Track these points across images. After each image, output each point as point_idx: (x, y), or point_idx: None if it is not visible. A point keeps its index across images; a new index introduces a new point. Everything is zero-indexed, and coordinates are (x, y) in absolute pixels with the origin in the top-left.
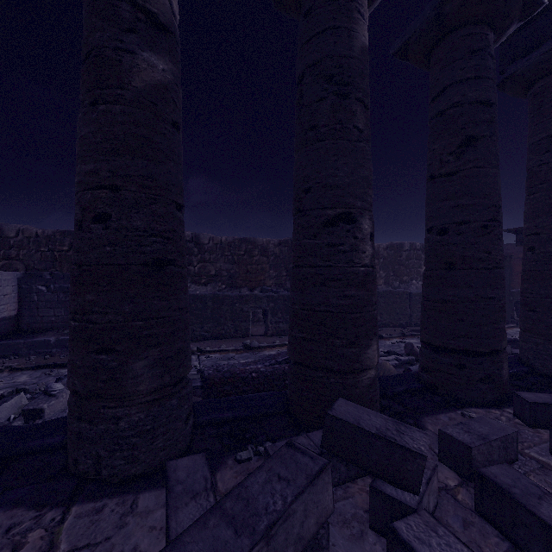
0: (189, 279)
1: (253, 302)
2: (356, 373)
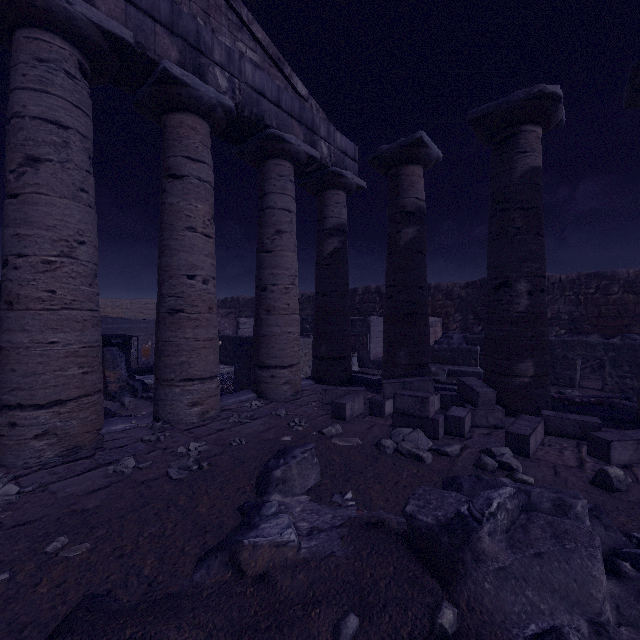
0: None
1: (580, 349)
2: (509, 376)
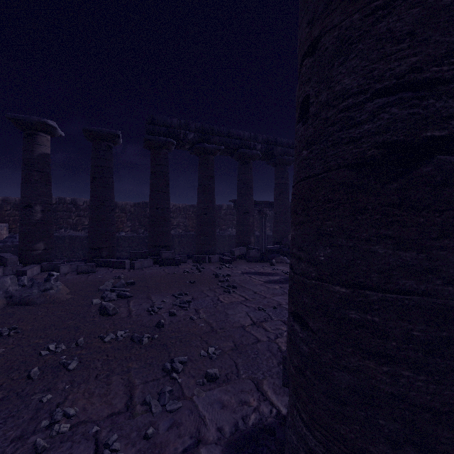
0: (69, 227)
1: None
2: (31, 251)
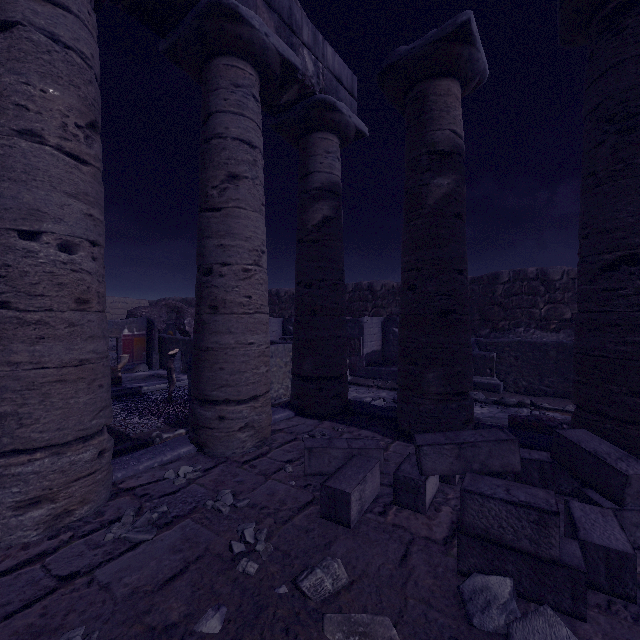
0: (532, 323)
1: None
2: None
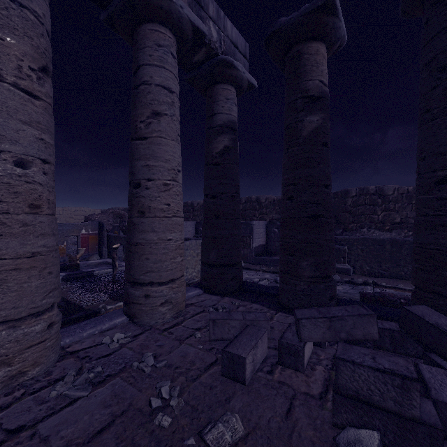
0: (372, 225)
1: None
2: None
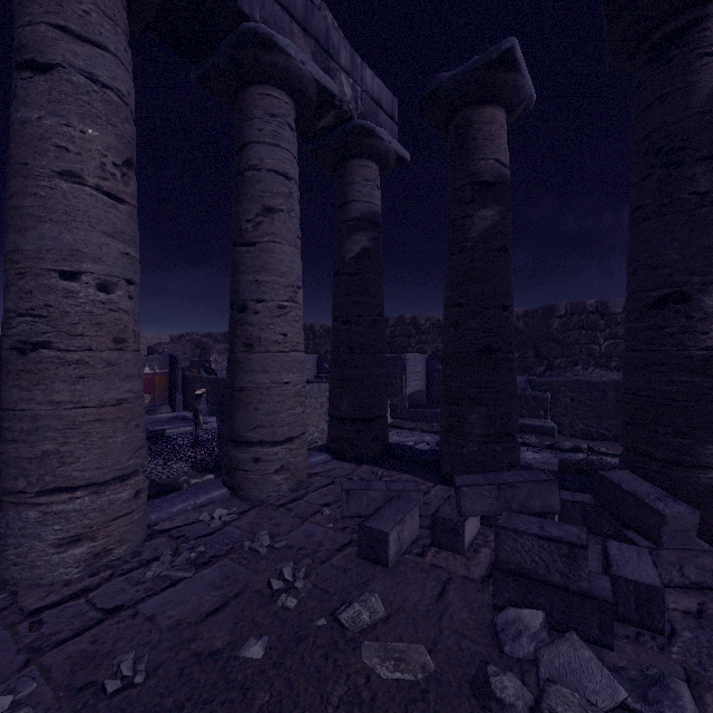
0: (591, 361)
1: None
2: (687, 467)
